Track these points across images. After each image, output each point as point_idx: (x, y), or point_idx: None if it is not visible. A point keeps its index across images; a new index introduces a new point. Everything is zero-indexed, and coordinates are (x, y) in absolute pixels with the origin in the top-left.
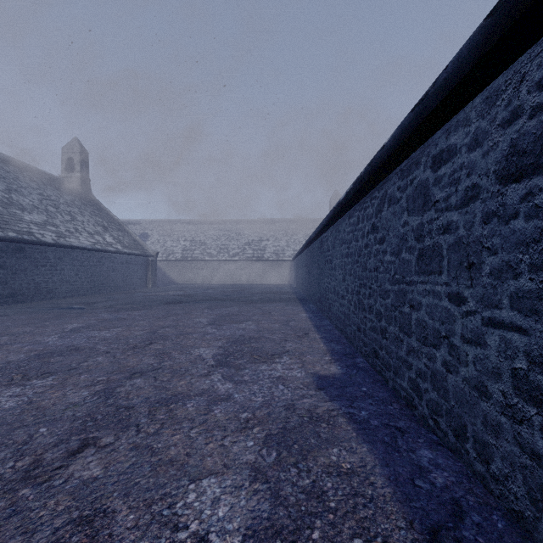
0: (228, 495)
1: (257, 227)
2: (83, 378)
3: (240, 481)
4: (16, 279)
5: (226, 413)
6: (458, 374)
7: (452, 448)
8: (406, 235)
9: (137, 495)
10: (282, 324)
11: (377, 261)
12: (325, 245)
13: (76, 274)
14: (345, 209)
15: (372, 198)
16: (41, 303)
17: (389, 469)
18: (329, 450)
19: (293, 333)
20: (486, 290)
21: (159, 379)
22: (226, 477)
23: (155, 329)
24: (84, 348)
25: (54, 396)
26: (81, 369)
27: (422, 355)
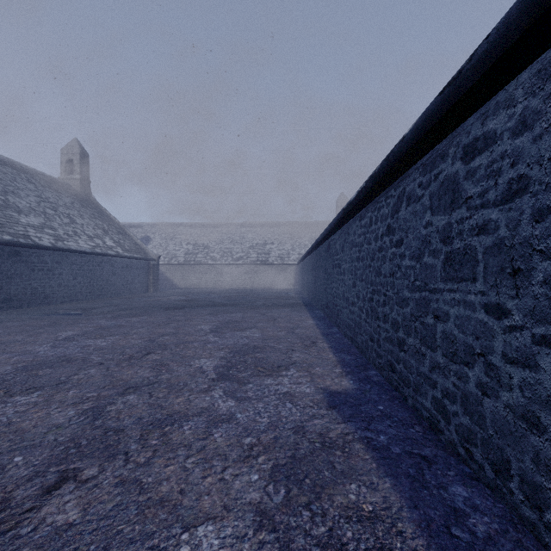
0: (228, 550)
1: (261, 230)
2: (71, 394)
3: (243, 529)
4: (12, 284)
5: (228, 438)
6: (498, 399)
7: (490, 484)
8: (430, 237)
9: (119, 548)
10: (288, 332)
11: (394, 266)
12: (333, 249)
13: (75, 278)
14: (356, 209)
15: (387, 197)
16: (38, 308)
17: (419, 512)
18: (346, 487)
19: (299, 341)
20: (538, 302)
21: (154, 395)
22: (225, 523)
23: (154, 337)
24: (76, 358)
25: (37, 416)
26: (70, 383)
27: (449, 373)
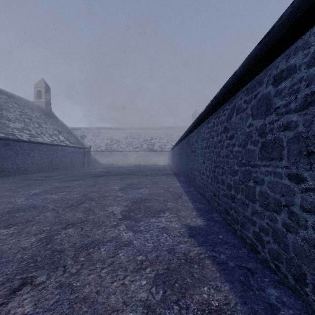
0: None
1: (149, 131)
2: (34, 228)
3: None
4: (4, 162)
5: (127, 256)
6: (297, 234)
7: (292, 288)
8: (251, 133)
9: None
10: (165, 190)
11: (228, 151)
12: (191, 141)
13: (41, 159)
14: (205, 118)
15: (224, 109)
16: (20, 176)
17: (248, 307)
18: (201, 289)
19: (171, 196)
20: None
21: (84, 229)
22: (124, 314)
23: (86, 193)
24: (39, 206)
25: (12, 242)
26: (34, 221)
27: (264, 217)
